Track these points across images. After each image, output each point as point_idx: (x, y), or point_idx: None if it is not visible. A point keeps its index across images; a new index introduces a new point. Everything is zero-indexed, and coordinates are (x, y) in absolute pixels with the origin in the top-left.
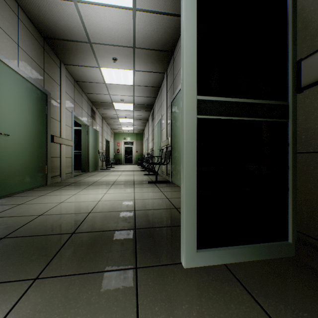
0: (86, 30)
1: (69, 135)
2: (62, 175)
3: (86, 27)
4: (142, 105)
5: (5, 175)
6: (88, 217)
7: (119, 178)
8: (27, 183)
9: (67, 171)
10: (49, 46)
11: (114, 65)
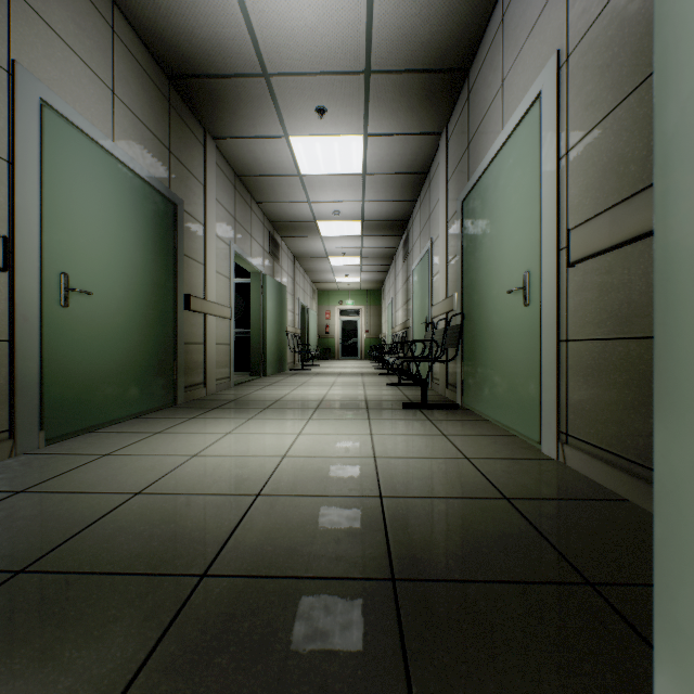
0: (256, 41)
1: (224, 295)
2: (208, 383)
3: (255, 34)
4: (383, 223)
5: (84, 384)
6: (251, 514)
7: (330, 391)
8: (133, 401)
9: (220, 374)
10: (182, 98)
11: (320, 128)
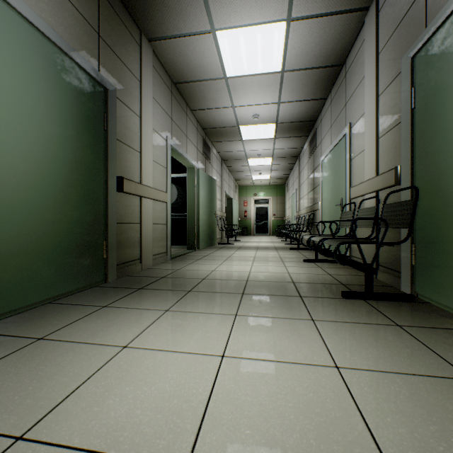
0: None
1: (161, 181)
2: (144, 259)
3: None
4: (293, 124)
5: None
6: None
7: (253, 267)
8: (45, 285)
9: (157, 250)
10: None
11: (244, 15)
